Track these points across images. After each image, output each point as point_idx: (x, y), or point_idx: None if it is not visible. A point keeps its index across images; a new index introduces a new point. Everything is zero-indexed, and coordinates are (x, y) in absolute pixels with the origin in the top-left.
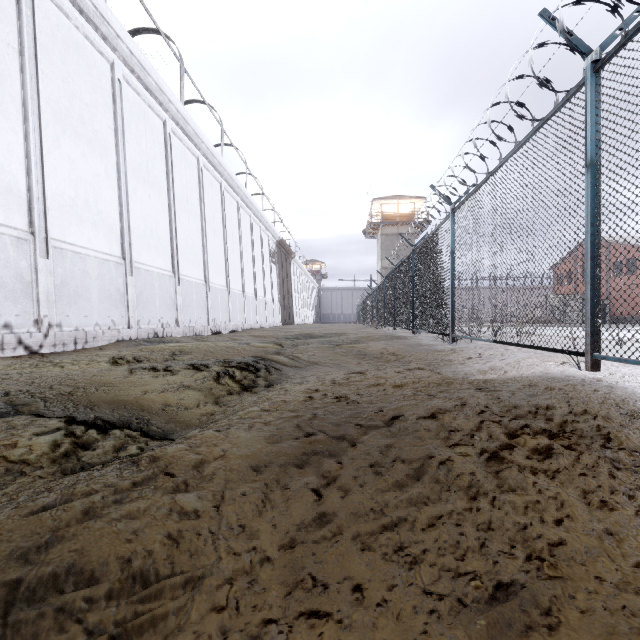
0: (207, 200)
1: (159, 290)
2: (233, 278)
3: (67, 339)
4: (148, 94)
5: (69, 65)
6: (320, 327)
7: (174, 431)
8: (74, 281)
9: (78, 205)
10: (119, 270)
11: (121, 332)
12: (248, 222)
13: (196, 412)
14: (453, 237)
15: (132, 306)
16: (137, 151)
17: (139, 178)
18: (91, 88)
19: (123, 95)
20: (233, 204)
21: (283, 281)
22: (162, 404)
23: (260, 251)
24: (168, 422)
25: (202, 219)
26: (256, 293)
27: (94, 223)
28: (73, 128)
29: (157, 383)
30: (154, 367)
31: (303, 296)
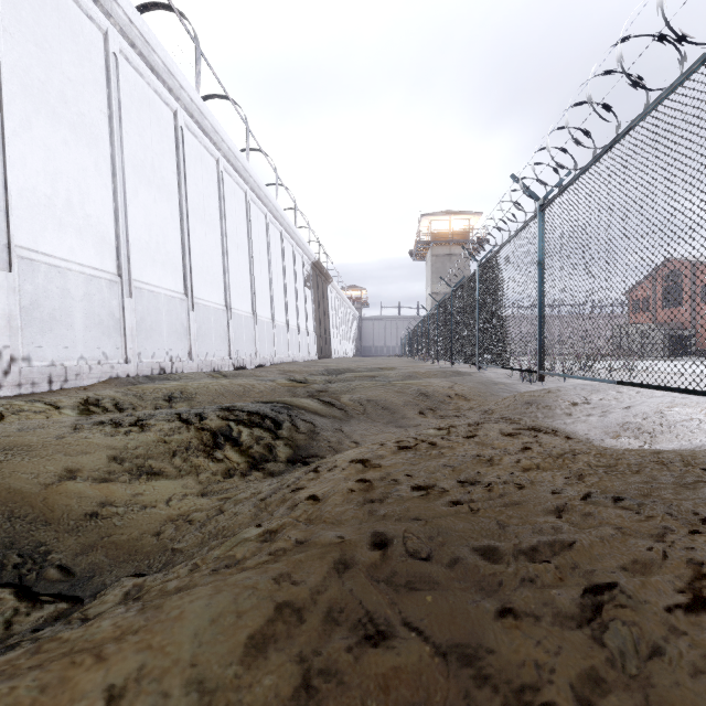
0: (229, 210)
1: (167, 316)
2: (260, 304)
3: (38, 377)
4: (154, 76)
5: (45, 27)
6: (362, 361)
7: (96, 569)
8: (49, 302)
9: (57, 205)
10: (113, 290)
11: (115, 367)
12: (278, 239)
13: (160, 513)
14: (541, 243)
15: (130, 335)
16: (139, 144)
17: (141, 178)
18: (76, 60)
19: (120, 73)
20: (261, 217)
21: (319, 308)
22: (97, 501)
23: (293, 273)
24: (92, 545)
25: (222, 232)
26: (288, 322)
27: (79, 229)
28: (50, 107)
29: (107, 455)
30: (116, 424)
31: (342, 326)
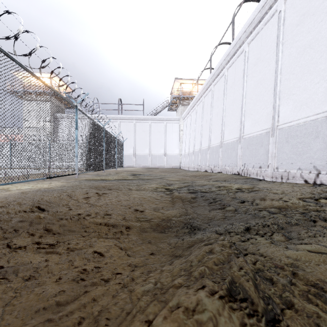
0: None
1: None
2: None
3: None
4: None
5: None
6: None
7: None
8: None
9: None
10: None
11: None
12: None
13: None
14: None
15: None
16: None
17: None
18: None
19: None
20: None
21: None
22: None
23: None
24: None
25: None
26: None
27: None
28: None
29: None
30: None
31: None
